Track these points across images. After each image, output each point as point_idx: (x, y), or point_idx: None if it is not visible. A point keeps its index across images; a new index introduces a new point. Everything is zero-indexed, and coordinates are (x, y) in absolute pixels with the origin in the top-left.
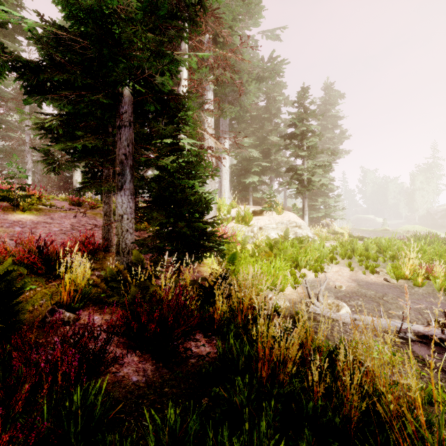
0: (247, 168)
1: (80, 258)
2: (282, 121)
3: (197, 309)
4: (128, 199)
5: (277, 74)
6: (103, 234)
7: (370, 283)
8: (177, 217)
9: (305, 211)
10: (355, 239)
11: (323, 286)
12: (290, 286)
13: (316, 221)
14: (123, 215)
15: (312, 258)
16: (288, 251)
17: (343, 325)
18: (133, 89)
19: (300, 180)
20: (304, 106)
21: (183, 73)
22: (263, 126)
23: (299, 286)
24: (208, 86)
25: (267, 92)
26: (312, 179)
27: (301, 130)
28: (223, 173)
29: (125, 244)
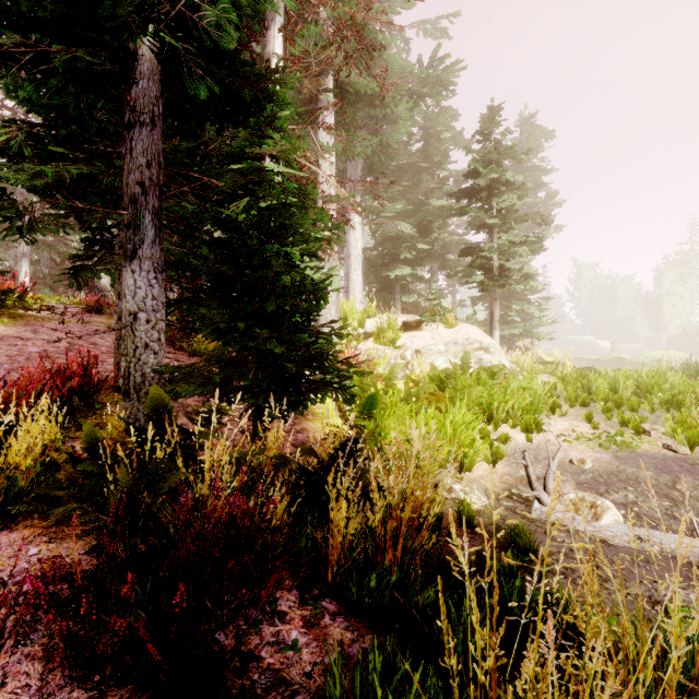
0: (391, 253)
1: (14, 404)
2: (451, 174)
3: (293, 517)
4: (149, 280)
5: (445, 88)
6: (116, 358)
7: (638, 455)
8: (256, 321)
9: (495, 323)
10: (592, 370)
11: (555, 463)
12: (483, 461)
13: (508, 343)
14: (138, 313)
15: (519, 406)
16: (472, 391)
17: (616, 552)
18: (160, 48)
19: (485, 268)
20: (493, 140)
21: (274, 49)
22: (418, 183)
23: (500, 459)
24: (325, 101)
25: (426, 125)
26: (507, 266)
27: (488, 181)
28: (351, 260)
29: (141, 376)
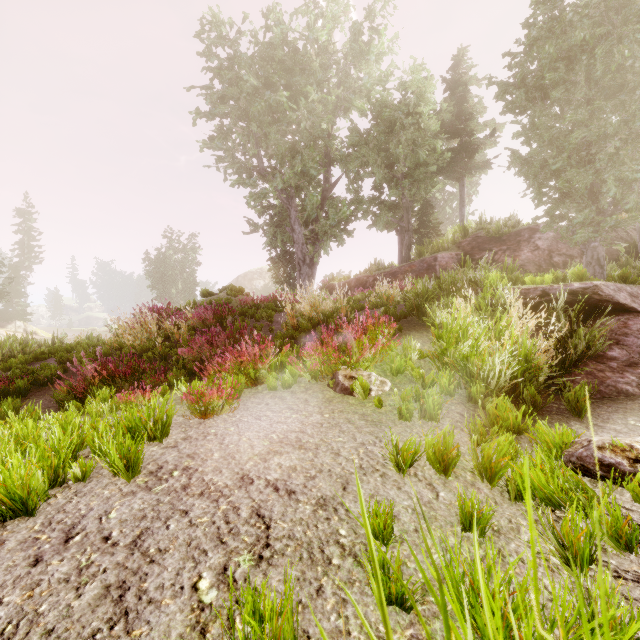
0: None
1: None
2: None
3: None
4: None
5: None
6: None
7: None
8: None
9: None
10: None
11: None
12: None
13: (13, 323)
14: None
15: None
16: None
17: None
18: None
19: None
20: None
21: None
22: None
23: None
24: None
25: None
26: (2, 297)
27: None
28: None
29: None
